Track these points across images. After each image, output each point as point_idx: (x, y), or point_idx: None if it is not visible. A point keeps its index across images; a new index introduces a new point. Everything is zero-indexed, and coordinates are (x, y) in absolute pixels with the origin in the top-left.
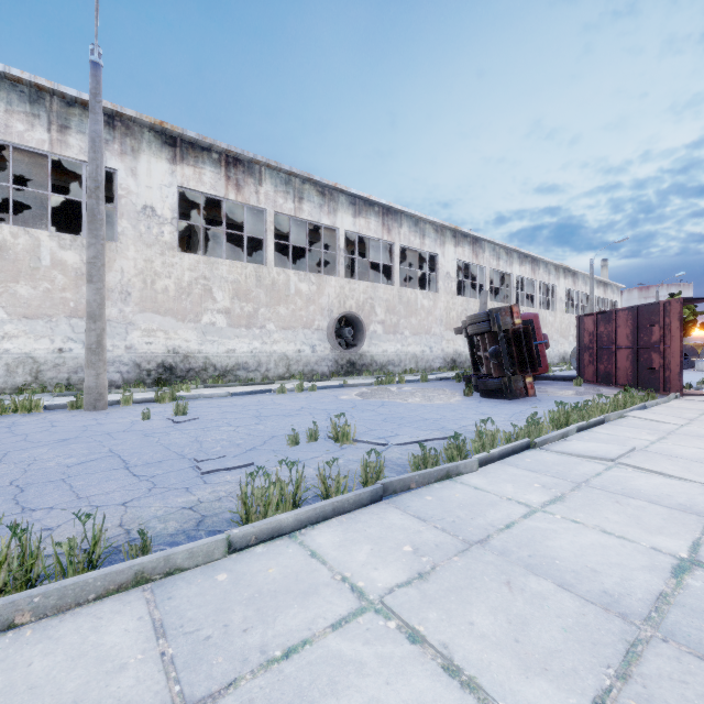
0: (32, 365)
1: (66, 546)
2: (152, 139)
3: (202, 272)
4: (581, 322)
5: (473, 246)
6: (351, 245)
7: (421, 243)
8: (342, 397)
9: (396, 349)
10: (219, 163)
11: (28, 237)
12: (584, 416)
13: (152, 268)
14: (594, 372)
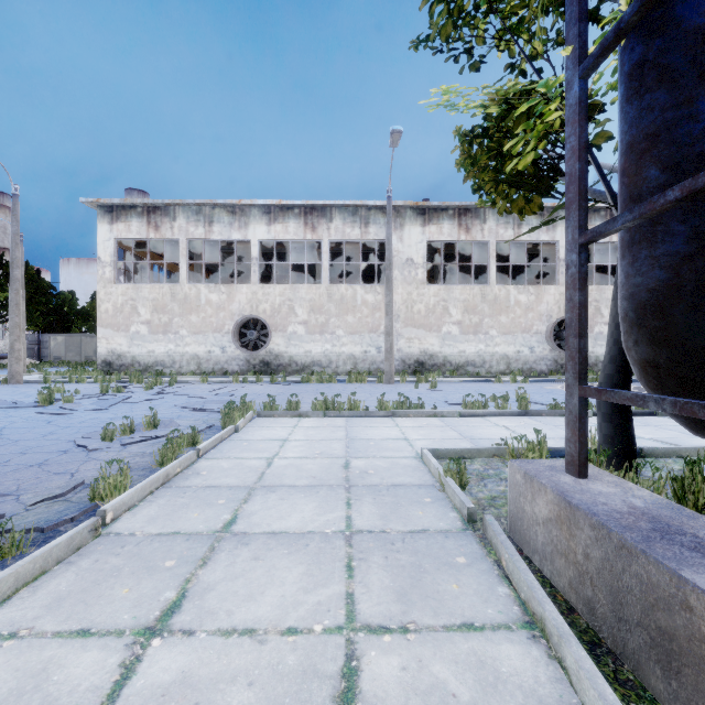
0: (353, 360)
1: (416, 405)
2: (411, 214)
3: (442, 296)
4: None
5: None
6: None
7: None
8: (546, 387)
9: None
10: (453, 216)
11: (351, 289)
12: None
13: (411, 298)
14: None
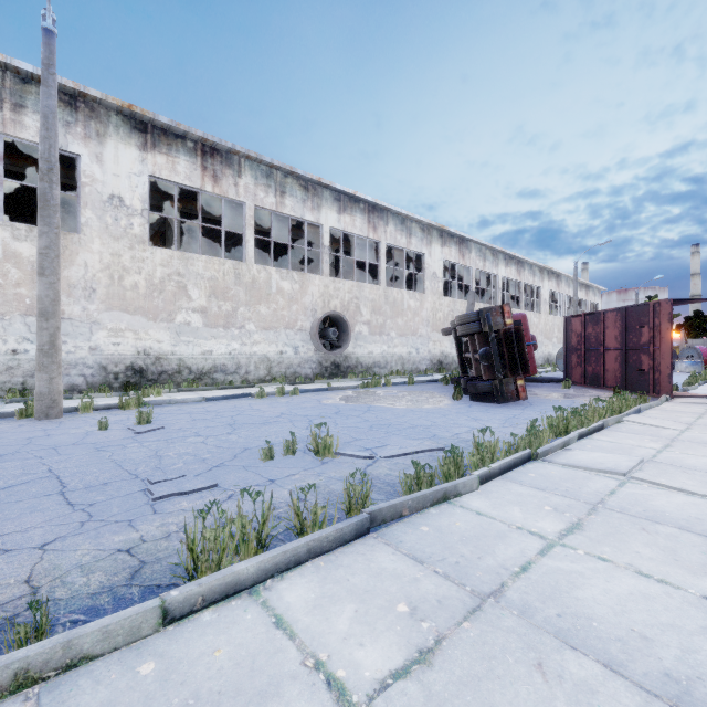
0: None
1: None
2: (120, 123)
3: (176, 268)
4: (569, 324)
5: (460, 247)
6: (336, 243)
7: (408, 242)
8: (326, 402)
9: (382, 350)
10: (194, 152)
11: None
12: (584, 422)
13: (120, 263)
14: (582, 374)
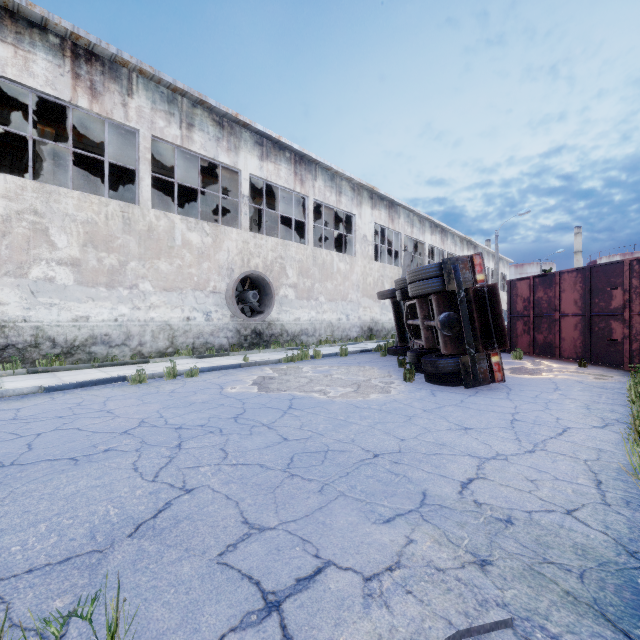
0: None
1: None
2: None
3: (31, 203)
4: (513, 287)
5: (389, 211)
6: (259, 198)
7: (338, 201)
8: (230, 389)
9: (310, 316)
10: (61, 51)
11: None
12: None
13: None
14: (530, 342)
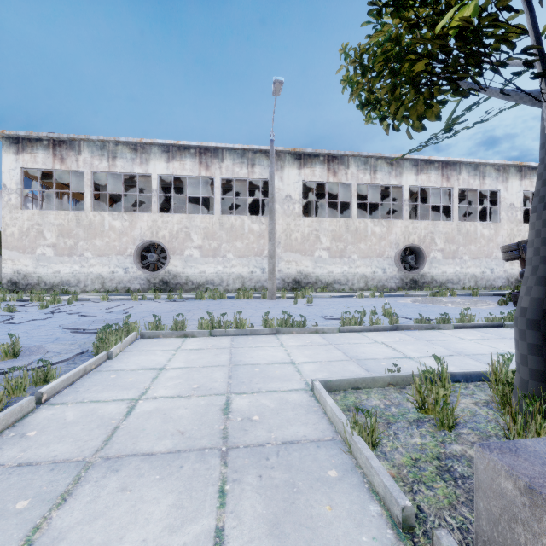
0: (241, 279)
1: (298, 322)
2: (289, 158)
3: (315, 227)
4: None
5: None
6: (415, 194)
7: (481, 183)
8: (399, 301)
9: (455, 270)
10: (323, 162)
11: (240, 219)
12: None
13: (289, 228)
14: None
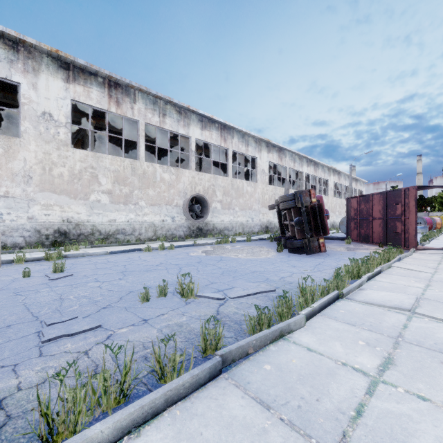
0: None
1: None
2: (50, 62)
3: (90, 163)
4: (349, 202)
5: (279, 153)
6: (200, 150)
7: (246, 150)
8: (192, 254)
9: (230, 219)
10: (103, 85)
11: None
12: (369, 268)
13: (50, 159)
14: (358, 234)
